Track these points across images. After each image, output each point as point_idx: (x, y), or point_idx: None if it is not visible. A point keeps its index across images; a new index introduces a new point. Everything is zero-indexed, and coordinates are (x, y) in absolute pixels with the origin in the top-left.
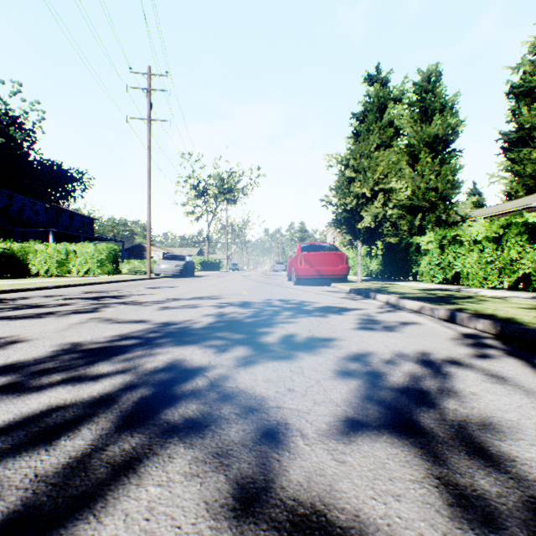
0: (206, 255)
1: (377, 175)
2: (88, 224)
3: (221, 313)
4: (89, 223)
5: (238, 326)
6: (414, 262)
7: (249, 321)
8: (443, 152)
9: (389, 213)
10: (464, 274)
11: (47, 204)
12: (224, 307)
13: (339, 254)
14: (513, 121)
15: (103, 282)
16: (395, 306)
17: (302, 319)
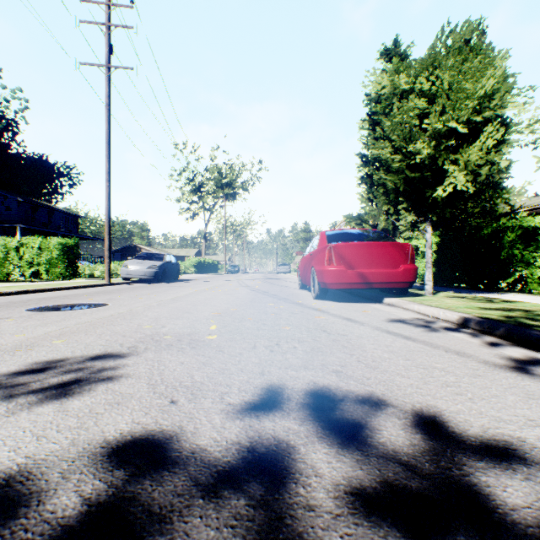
0: (203, 256)
1: (489, 84)
2: (71, 221)
3: None
4: (72, 220)
5: None
6: (519, 260)
7: None
8: None
9: (503, 164)
10: None
11: (19, 197)
12: None
13: (400, 244)
14: None
15: (4, 293)
16: None
17: None
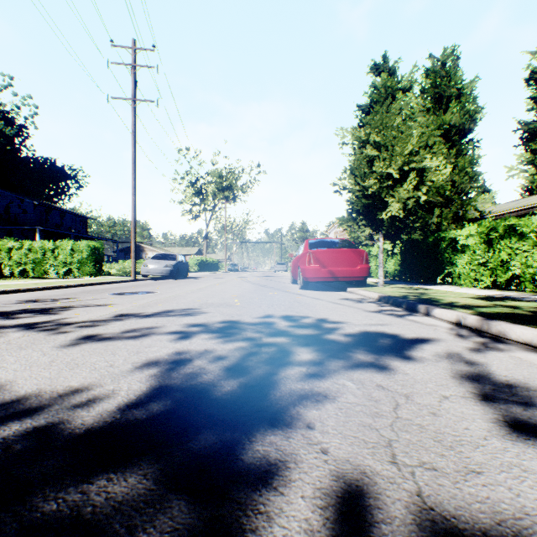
0: (204, 255)
1: (409, 149)
2: (80, 222)
3: (177, 357)
4: (81, 221)
5: (189, 421)
6: (448, 261)
7: (226, 390)
8: (460, 141)
9: (422, 198)
10: (527, 276)
11: (35, 201)
12: (193, 337)
13: (357, 251)
14: (535, 109)
15: (70, 286)
16: (482, 333)
17: (344, 381)
